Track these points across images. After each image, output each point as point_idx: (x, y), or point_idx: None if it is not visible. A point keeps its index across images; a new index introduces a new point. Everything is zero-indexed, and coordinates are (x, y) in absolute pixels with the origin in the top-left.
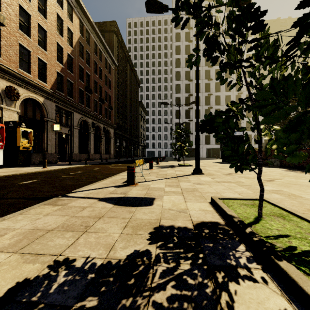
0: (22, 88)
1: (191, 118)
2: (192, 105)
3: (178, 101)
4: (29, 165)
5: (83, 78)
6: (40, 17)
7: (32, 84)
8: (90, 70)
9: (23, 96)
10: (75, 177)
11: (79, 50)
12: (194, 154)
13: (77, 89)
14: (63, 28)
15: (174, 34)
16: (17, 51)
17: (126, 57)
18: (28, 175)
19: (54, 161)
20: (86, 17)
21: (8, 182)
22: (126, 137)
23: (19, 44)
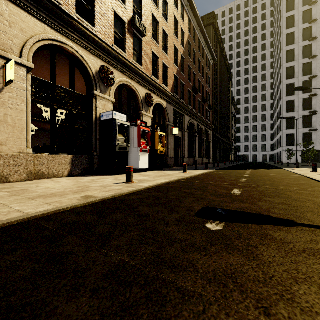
0: (153, 94)
1: (313, 109)
2: (315, 91)
3: (291, 89)
4: (162, 169)
5: (190, 79)
6: (164, 22)
7: (160, 89)
8: (195, 70)
9: (154, 102)
10: (274, 187)
11: (188, 49)
12: (317, 158)
13: (187, 90)
14: (178, 29)
15: (284, 3)
16: (150, 59)
17: (220, 50)
18: (196, 180)
19: (172, 165)
20: (194, 13)
21: (215, 191)
22: (220, 140)
23: (151, 52)
